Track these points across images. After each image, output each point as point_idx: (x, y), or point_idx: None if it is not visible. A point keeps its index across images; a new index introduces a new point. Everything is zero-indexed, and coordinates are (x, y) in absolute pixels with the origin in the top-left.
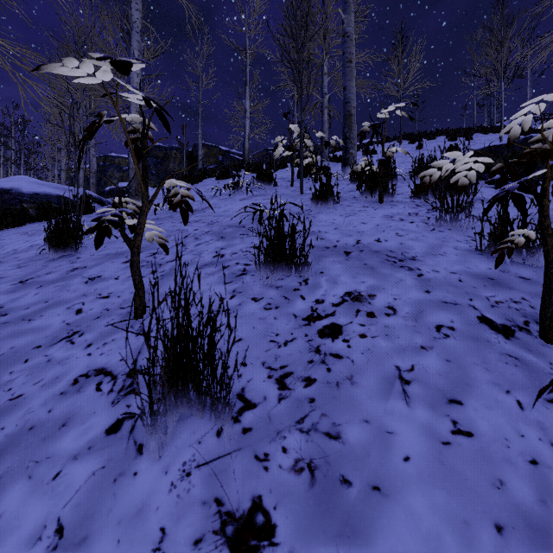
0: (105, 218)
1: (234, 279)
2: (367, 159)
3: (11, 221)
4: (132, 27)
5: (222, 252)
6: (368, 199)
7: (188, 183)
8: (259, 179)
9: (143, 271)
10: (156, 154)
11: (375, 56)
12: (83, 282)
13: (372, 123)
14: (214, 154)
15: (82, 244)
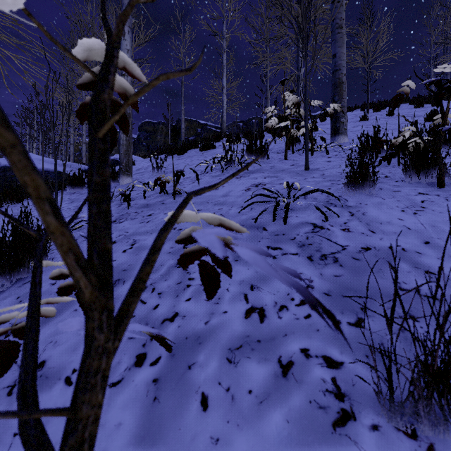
0: (7, 316)
1: (336, 447)
2: (415, 128)
3: (9, 199)
4: (122, 3)
5: (257, 301)
6: (413, 180)
7: (174, 154)
8: (249, 151)
9: (119, 354)
10: (146, 128)
11: (350, 28)
12: (6, 386)
13: (433, 79)
14: (194, 127)
15: (50, 253)
